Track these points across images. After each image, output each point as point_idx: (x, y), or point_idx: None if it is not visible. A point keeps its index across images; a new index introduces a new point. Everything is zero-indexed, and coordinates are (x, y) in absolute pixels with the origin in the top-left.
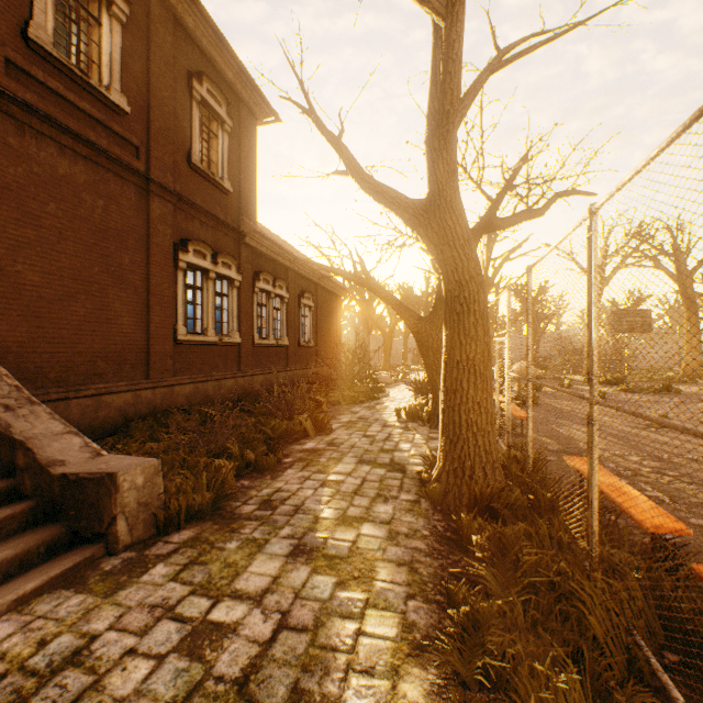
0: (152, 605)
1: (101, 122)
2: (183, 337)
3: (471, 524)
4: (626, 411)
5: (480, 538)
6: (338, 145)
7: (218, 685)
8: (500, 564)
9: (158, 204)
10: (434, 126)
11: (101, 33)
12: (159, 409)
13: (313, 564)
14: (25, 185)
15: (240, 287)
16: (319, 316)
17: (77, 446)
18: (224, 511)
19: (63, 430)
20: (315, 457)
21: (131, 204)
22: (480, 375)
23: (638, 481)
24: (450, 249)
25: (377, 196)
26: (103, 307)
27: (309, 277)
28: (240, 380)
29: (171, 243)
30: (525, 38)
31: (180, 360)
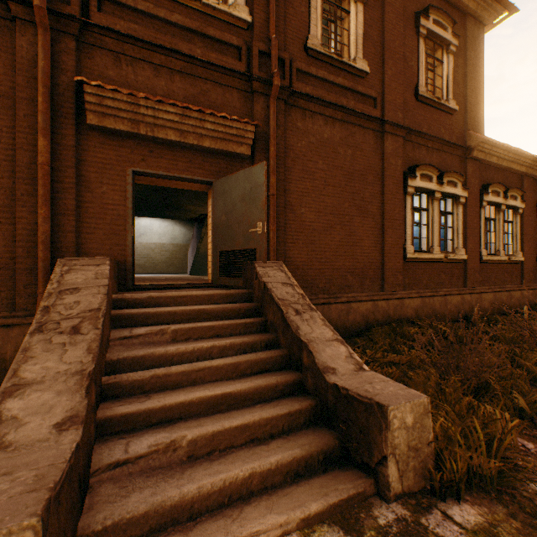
0: None
1: (349, 89)
2: (411, 255)
3: None
4: None
5: None
6: None
7: None
8: None
9: (390, 141)
10: None
11: (349, 20)
12: (391, 318)
13: None
14: (305, 152)
15: (464, 203)
16: None
17: (342, 355)
18: (515, 491)
19: (331, 336)
20: None
21: (369, 148)
22: None
23: None
24: None
25: None
26: (350, 233)
27: None
28: (465, 297)
29: (400, 172)
30: None
31: (407, 276)
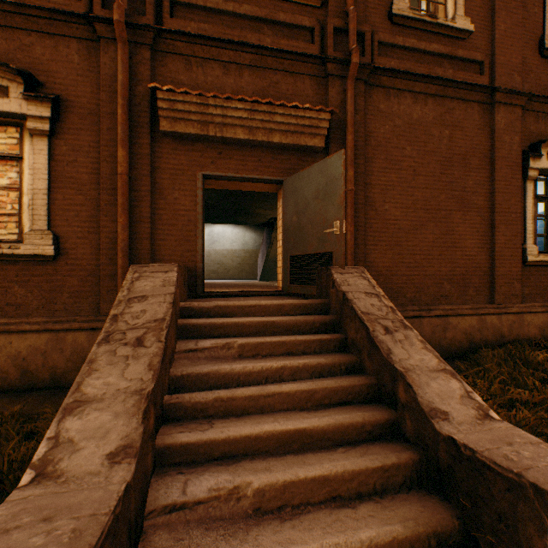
0: None
1: (446, 56)
2: (533, 258)
3: None
4: None
5: None
6: None
7: None
8: None
9: (502, 114)
10: None
11: None
12: (505, 337)
13: None
14: (389, 138)
15: None
16: None
17: (455, 393)
18: None
19: (436, 365)
20: None
21: (473, 125)
22: None
23: None
24: None
25: None
26: (447, 231)
27: None
28: None
29: (517, 152)
30: None
31: (527, 284)
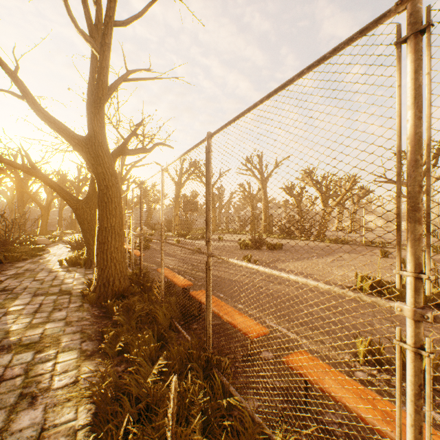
0: None
1: None
2: None
3: (114, 305)
4: (170, 243)
5: (118, 308)
6: (16, 78)
7: None
8: (127, 315)
9: None
10: (92, 101)
11: None
12: None
13: (14, 351)
14: None
15: None
16: None
17: None
18: None
19: None
20: None
21: None
22: (118, 233)
23: (185, 275)
24: (102, 168)
25: (51, 124)
26: None
27: None
28: None
29: None
30: (141, 70)
31: None
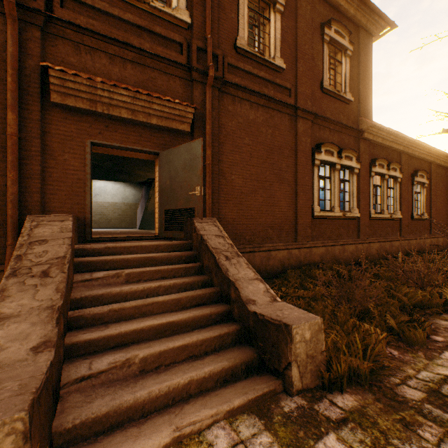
0: None
1: (270, 81)
2: (317, 213)
3: None
4: None
5: None
6: None
7: None
8: None
9: (301, 124)
10: None
11: (269, 26)
12: (302, 263)
13: None
14: (235, 130)
15: (358, 173)
16: (432, 192)
17: (261, 290)
18: (381, 384)
19: (253, 276)
20: None
21: (285, 128)
22: None
23: None
24: None
25: None
26: (271, 195)
27: (422, 157)
28: (358, 246)
29: (309, 148)
30: None
31: (315, 230)
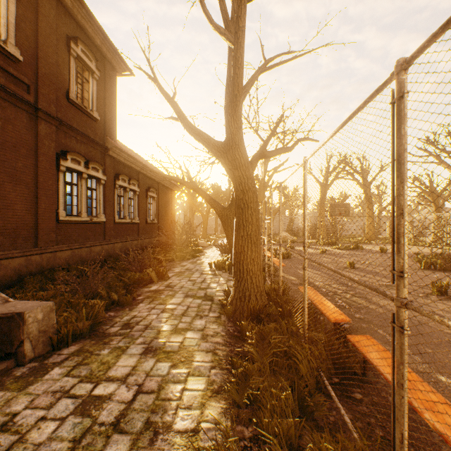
0: (53, 392)
1: None
2: (64, 218)
3: (248, 326)
4: (317, 262)
5: (251, 333)
6: (173, 103)
7: (101, 427)
8: (261, 345)
9: (44, 126)
10: (229, 101)
11: None
12: (46, 268)
13: (157, 357)
14: None
15: (105, 184)
16: (160, 204)
17: None
18: (98, 332)
19: None
20: (158, 295)
21: (23, 125)
22: (254, 243)
23: (335, 298)
24: (238, 172)
25: (196, 136)
26: (1, 197)
27: (153, 178)
28: (105, 247)
29: (55, 153)
30: (279, 55)
31: (61, 234)
